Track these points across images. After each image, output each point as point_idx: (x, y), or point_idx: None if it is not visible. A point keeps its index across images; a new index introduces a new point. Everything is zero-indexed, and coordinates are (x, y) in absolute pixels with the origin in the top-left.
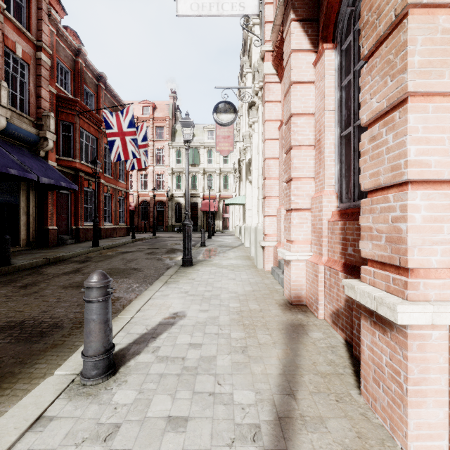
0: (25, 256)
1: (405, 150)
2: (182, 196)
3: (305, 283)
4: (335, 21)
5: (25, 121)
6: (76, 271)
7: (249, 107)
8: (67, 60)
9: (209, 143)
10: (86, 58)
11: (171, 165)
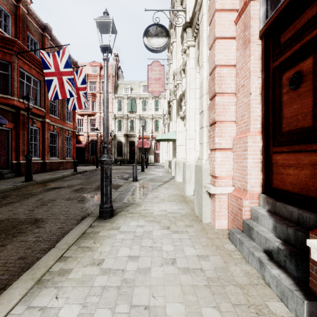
0: None
1: None
2: (122, 136)
3: None
4: None
5: None
6: None
7: (184, 29)
8: (7, 4)
9: (143, 95)
10: (29, 6)
11: (114, 112)
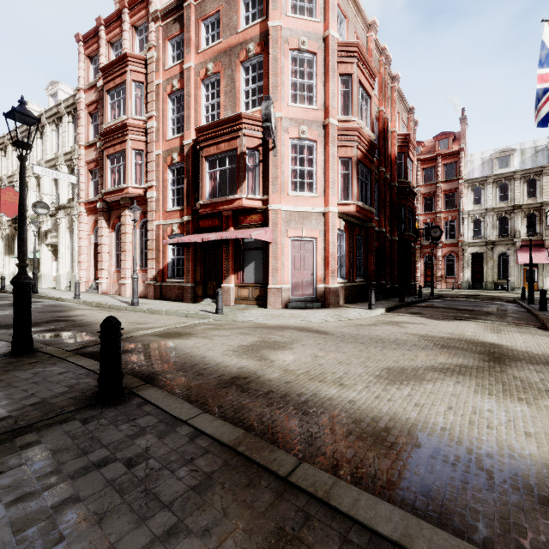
0: None
1: (126, 265)
2: None
3: (107, 288)
4: (115, 227)
5: None
6: None
7: (59, 209)
8: None
9: None
10: None
11: None
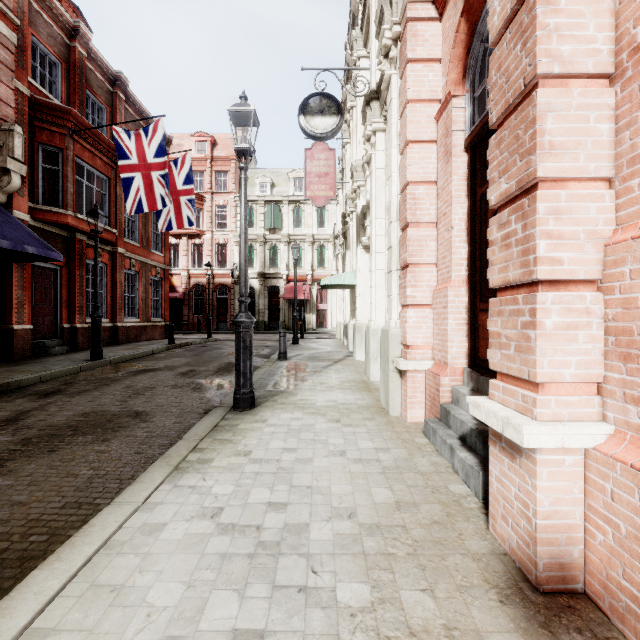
0: None
1: None
2: (255, 277)
3: (583, 522)
4: None
5: None
6: (10, 420)
7: (367, 102)
8: (54, 44)
9: (296, 197)
10: (91, 44)
11: (238, 230)
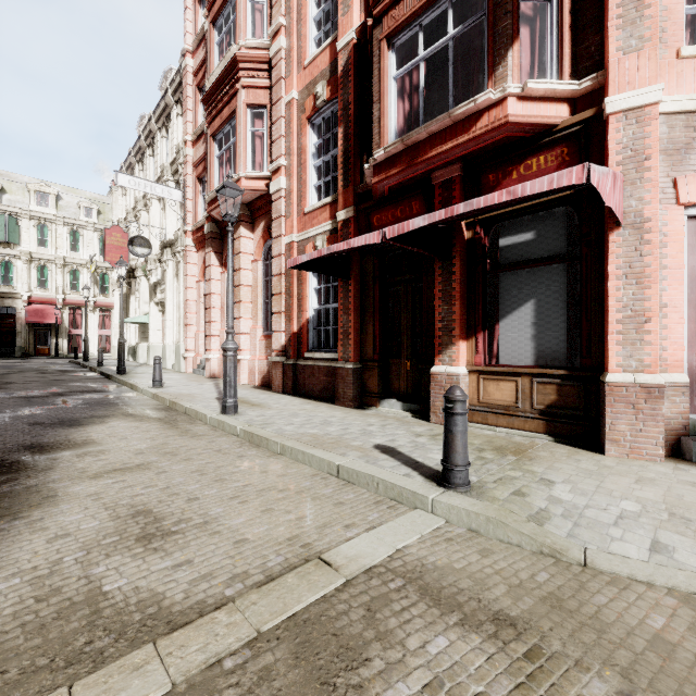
0: None
1: (240, 328)
2: None
3: (217, 368)
4: None
5: None
6: (7, 383)
7: (165, 247)
8: None
9: (41, 214)
10: None
11: None
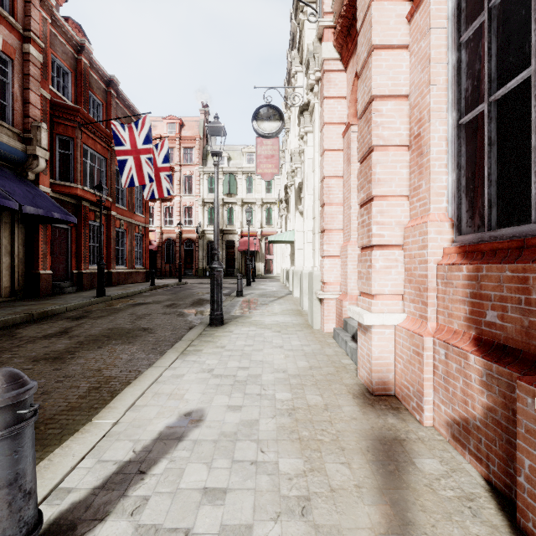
0: (2, 311)
1: None
2: None
3: (394, 362)
4: None
5: (7, 133)
6: (62, 332)
7: (301, 112)
8: (66, 58)
9: (248, 168)
10: (92, 56)
11: (202, 195)
